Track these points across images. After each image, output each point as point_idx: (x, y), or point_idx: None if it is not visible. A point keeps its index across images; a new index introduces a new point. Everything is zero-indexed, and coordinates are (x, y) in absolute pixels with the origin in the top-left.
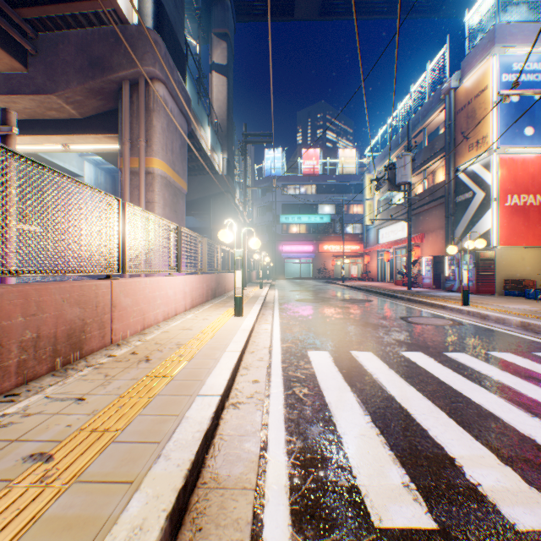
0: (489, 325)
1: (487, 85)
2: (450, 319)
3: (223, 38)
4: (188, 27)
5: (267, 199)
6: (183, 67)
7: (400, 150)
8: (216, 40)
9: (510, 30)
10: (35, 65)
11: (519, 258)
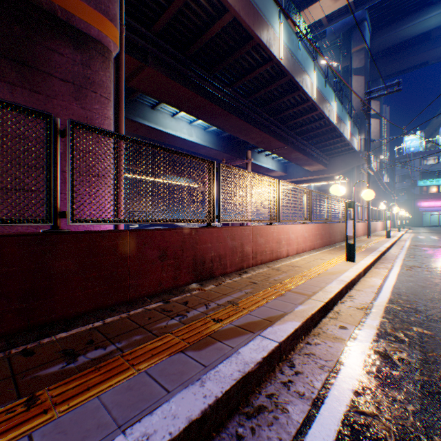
0: None
1: None
2: None
3: (376, 100)
4: None
5: (405, 170)
6: None
7: None
8: (372, 102)
9: None
10: (328, 167)
11: None
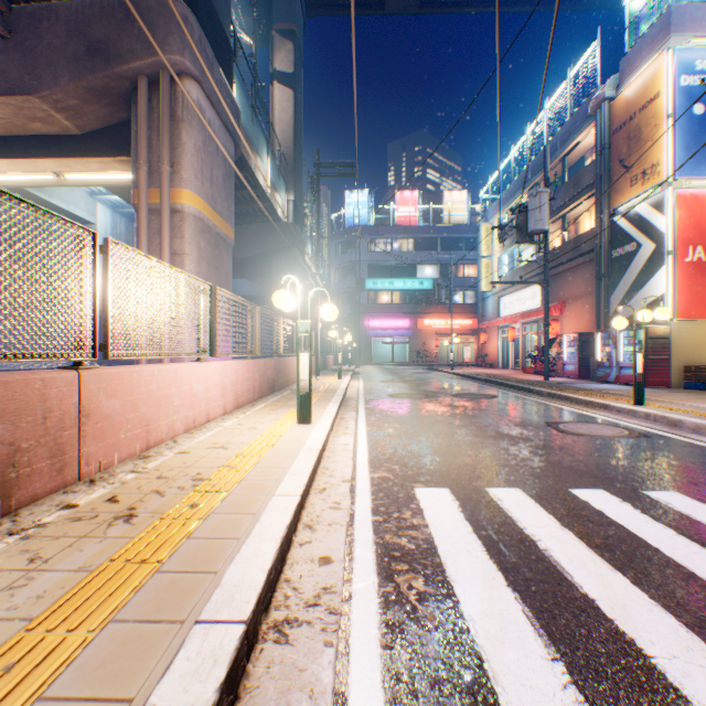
0: (688, 437)
1: (658, 92)
2: (623, 426)
3: (288, 36)
4: (240, 22)
5: (348, 257)
6: (229, 63)
7: (529, 190)
8: (279, 39)
9: (691, 13)
10: (8, 52)
11: (704, 335)
